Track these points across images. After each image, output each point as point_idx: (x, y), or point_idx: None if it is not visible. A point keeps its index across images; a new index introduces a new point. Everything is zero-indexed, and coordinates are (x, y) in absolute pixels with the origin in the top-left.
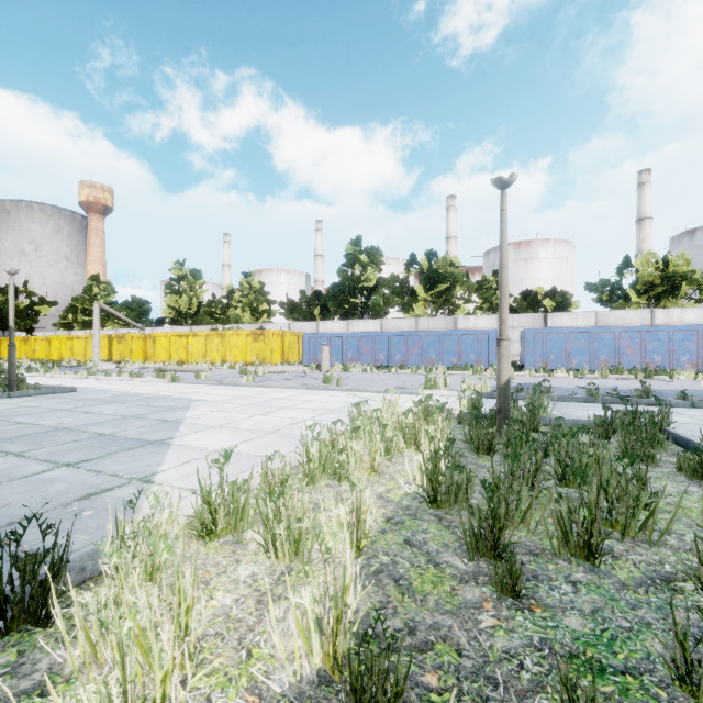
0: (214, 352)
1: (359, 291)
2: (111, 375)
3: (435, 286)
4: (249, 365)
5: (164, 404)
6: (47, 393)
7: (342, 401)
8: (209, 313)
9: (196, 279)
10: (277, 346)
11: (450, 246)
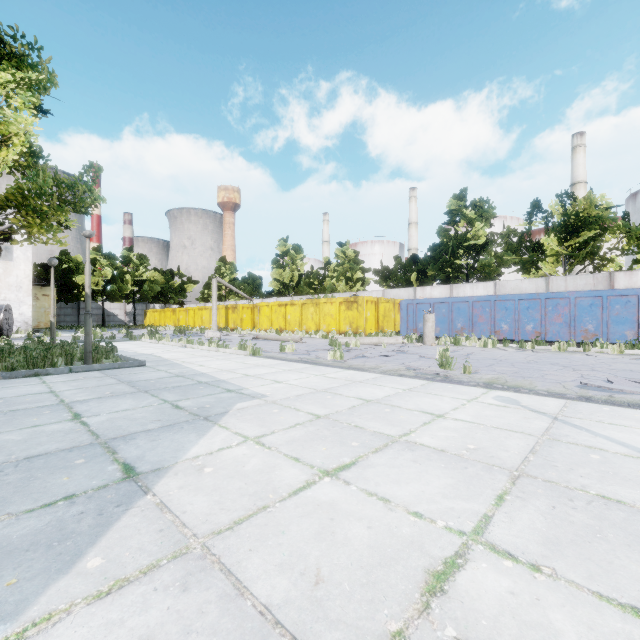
0: (309, 320)
1: (464, 251)
2: (203, 344)
3: (573, 235)
4: (342, 334)
5: (196, 403)
6: (113, 368)
7: (506, 425)
8: (308, 284)
9: (297, 253)
10: (371, 314)
11: (577, 193)
